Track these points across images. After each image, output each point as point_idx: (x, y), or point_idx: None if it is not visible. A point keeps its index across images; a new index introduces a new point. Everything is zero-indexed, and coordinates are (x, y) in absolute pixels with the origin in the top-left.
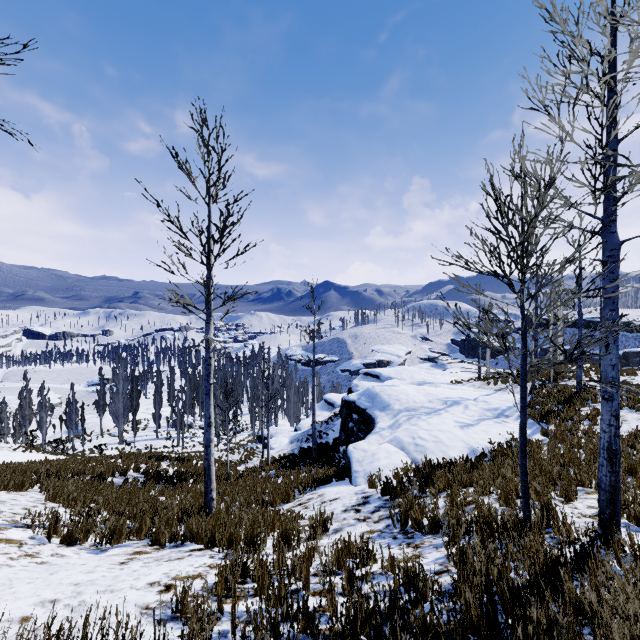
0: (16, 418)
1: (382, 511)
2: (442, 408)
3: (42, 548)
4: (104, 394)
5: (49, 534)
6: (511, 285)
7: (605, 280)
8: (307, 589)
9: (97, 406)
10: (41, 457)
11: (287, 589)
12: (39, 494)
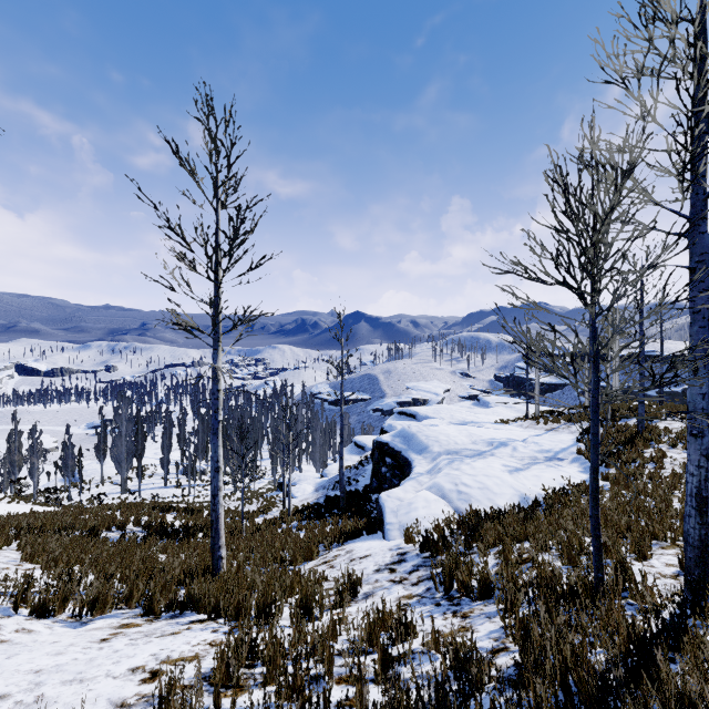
0: (4, 464)
1: (421, 571)
2: (487, 450)
3: (5, 622)
4: (105, 437)
5: (16, 604)
6: (582, 295)
7: (693, 291)
8: (330, 675)
9: (97, 450)
10: (28, 509)
11: (305, 675)
12: (15, 553)
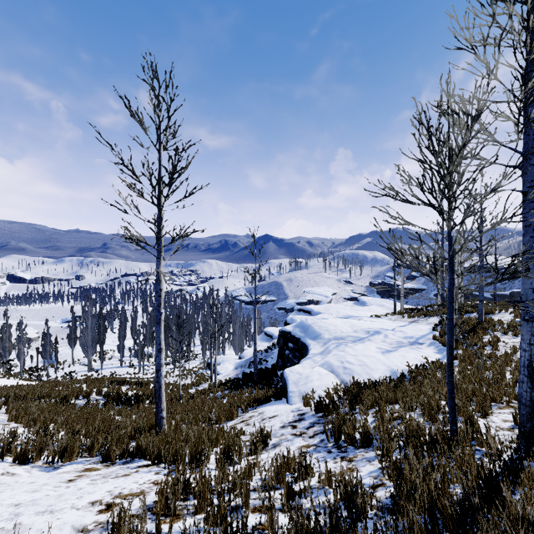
0: None
1: (316, 427)
2: (365, 337)
3: None
4: (75, 329)
5: (2, 453)
6: (441, 211)
7: (525, 209)
8: (247, 506)
9: (69, 339)
10: (15, 383)
11: (227, 506)
12: (4, 415)
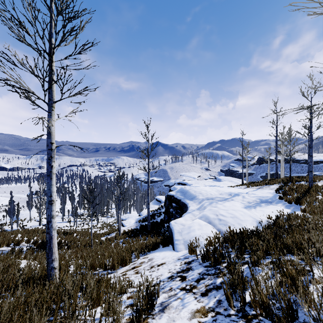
0: None
1: (207, 279)
2: (229, 198)
3: None
4: (32, 197)
5: None
6: None
7: None
8: None
9: (27, 204)
10: None
11: None
12: None
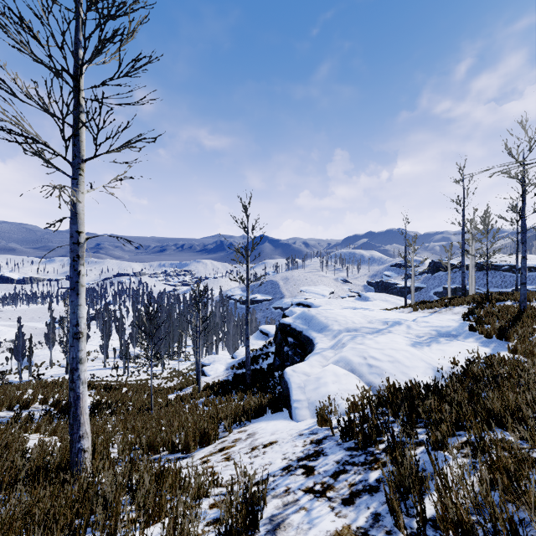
0: None
1: (351, 473)
2: (384, 328)
3: None
4: (54, 328)
5: None
6: None
7: None
8: None
9: (47, 339)
10: None
11: None
12: None
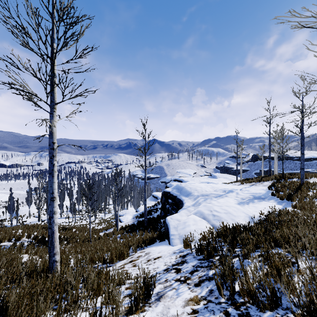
0: None
1: (200, 271)
2: (223, 194)
3: None
4: (31, 194)
5: None
6: None
7: None
8: None
9: (27, 200)
10: None
11: None
12: None
